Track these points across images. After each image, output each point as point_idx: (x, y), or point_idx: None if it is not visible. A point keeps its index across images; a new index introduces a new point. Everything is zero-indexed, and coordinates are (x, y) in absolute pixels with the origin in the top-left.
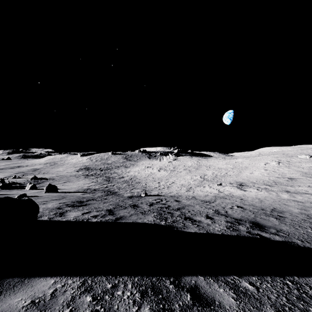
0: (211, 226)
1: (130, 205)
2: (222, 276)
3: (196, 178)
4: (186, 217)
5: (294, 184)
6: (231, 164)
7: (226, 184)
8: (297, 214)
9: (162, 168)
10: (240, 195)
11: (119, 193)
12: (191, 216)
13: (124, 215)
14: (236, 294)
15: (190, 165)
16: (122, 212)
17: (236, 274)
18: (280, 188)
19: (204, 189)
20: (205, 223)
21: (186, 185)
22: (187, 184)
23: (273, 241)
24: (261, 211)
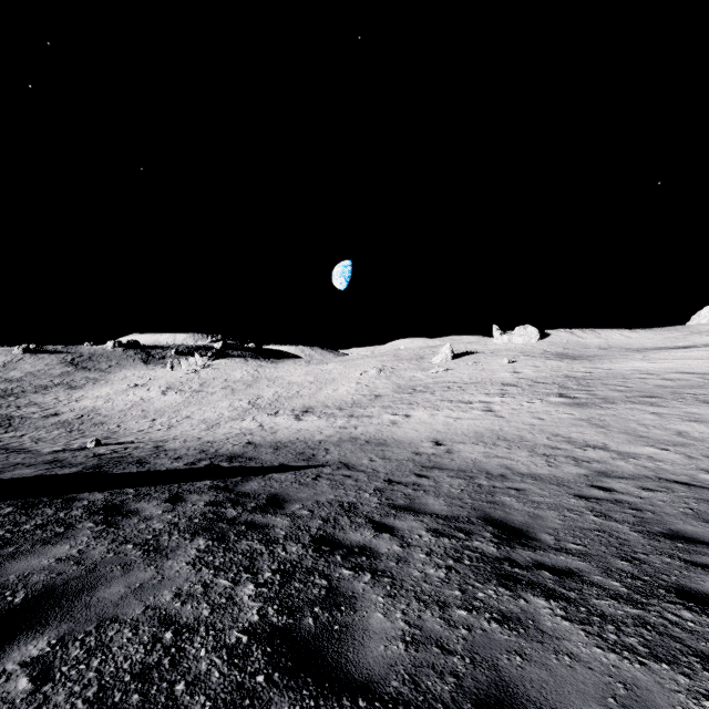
0: (163, 465)
1: (46, 461)
2: (113, 490)
3: (240, 404)
4: (141, 462)
5: (371, 404)
6: (314, 374)
7: (286, 412)
8: (311, 442)
9: (172, 387)
10: (282, 428)
11: (32, 449)
12: (151, 460)
13: (21, 472)
14: (111, 495)
15: (239, 379)
16: (21, 470)
17: (131, 488)
18: (349, 412)
19: (238, 424)
20: (161, 463)
21: (212, 420)
22: (217, 417)
23: (223, 467)
24: (272, 444)
